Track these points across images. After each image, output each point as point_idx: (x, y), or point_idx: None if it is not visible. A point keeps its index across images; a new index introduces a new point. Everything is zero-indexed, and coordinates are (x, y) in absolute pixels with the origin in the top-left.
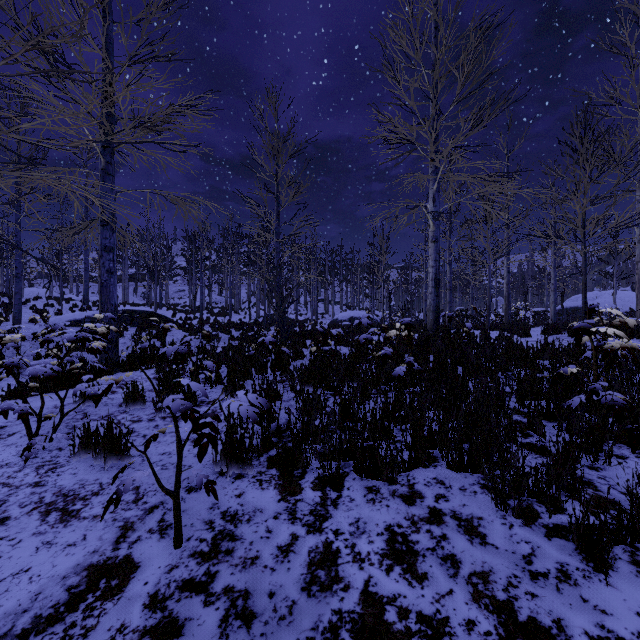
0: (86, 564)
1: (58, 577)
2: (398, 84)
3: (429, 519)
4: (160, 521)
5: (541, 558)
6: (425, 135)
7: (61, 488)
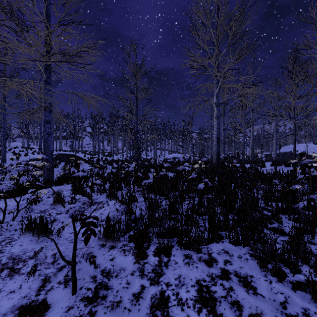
0: (19, 305)
1: (1, 314)
2: (198, 37)
3: (221, 276)
4: (65, 276)
5: (291, 305)
6: (212, 63)
7: (12, 254)
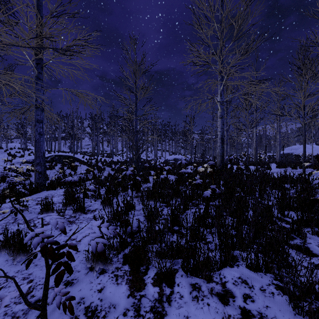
0: None
1: None
2: (201, 30)
3: None
4: (38, 316)
5: None
6: (216, 58)
7: None
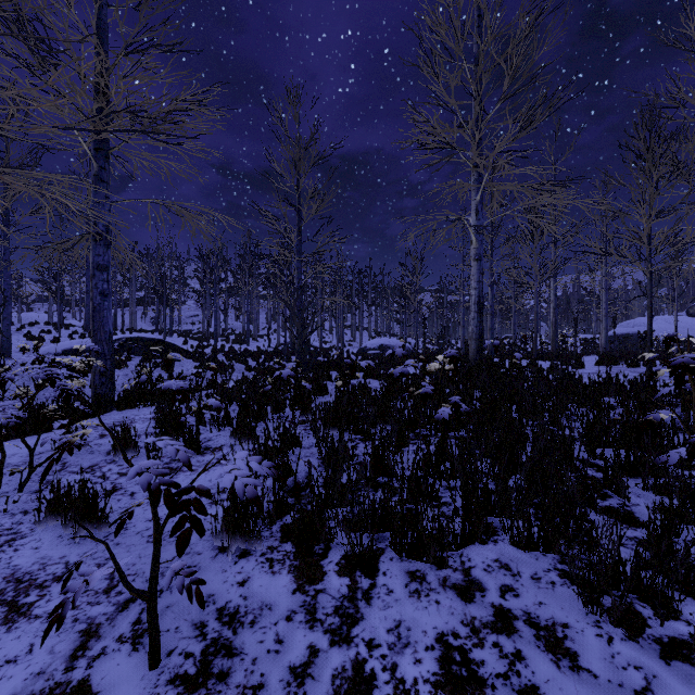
0: (24, 694)
1: None
2: (436, 79)
3: (495, 625)
4: (135, 623)
5: None
6: (467, 137)
7: (15, 570)
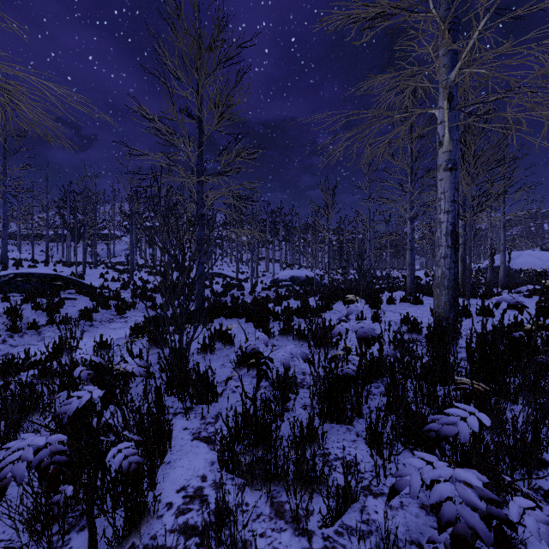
0: None
1: None
2: None
3: None
4: None
5: None
6: None
7: None
